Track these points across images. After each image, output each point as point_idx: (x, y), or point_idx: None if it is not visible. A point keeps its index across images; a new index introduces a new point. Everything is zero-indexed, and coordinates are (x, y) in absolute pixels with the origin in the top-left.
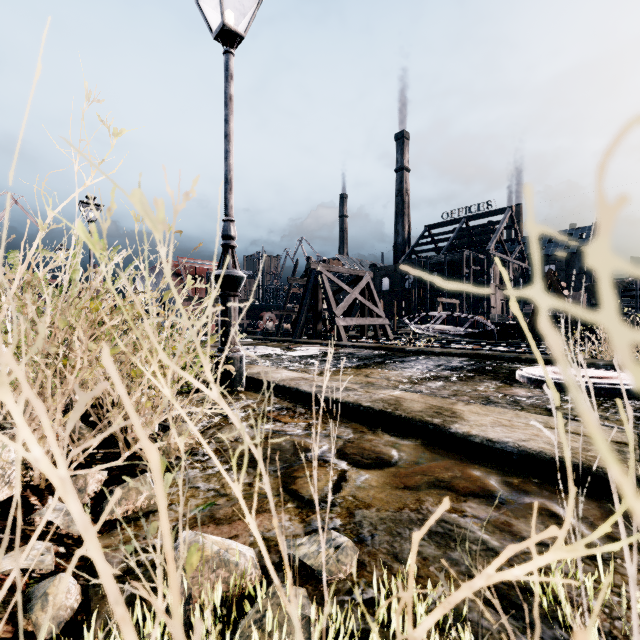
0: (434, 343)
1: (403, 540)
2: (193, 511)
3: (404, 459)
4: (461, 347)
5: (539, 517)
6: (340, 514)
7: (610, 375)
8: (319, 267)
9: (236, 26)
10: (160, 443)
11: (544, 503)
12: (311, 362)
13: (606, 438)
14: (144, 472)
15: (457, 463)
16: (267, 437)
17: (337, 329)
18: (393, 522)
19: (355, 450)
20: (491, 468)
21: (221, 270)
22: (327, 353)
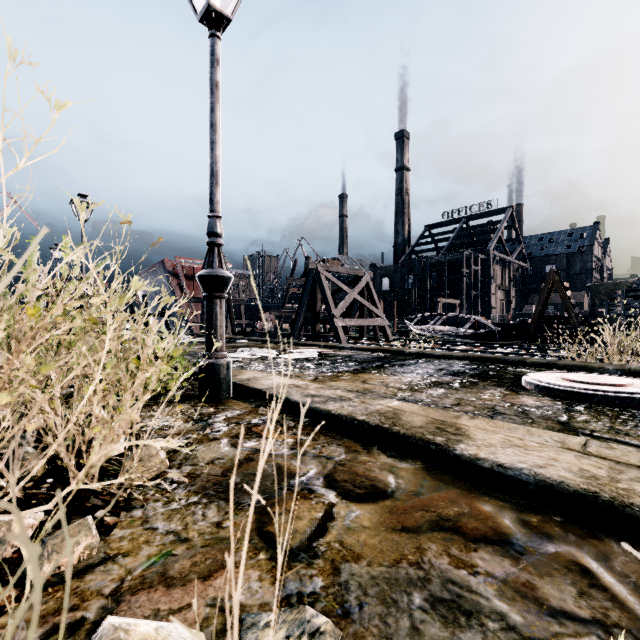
0: (434, 344)
1: (399, 613)
2: (142, 565)
3: (402, 488)
4: (462, 349)
5: (568, 575)
6: (322, 570)
7: (624, 382)
8: (317, 267)
9: (224, 9)
10: (99, 484)
11: (572, 553)
12: (307, 366)
13: (635, 463)
14: (94, 508)
15: (464, 494)
16: (248, 458)
17: (336, 330)
18: (387, 583)
19: (346, 476)
20: (504, 501)
21: (206, 270)
22: (324, 356)
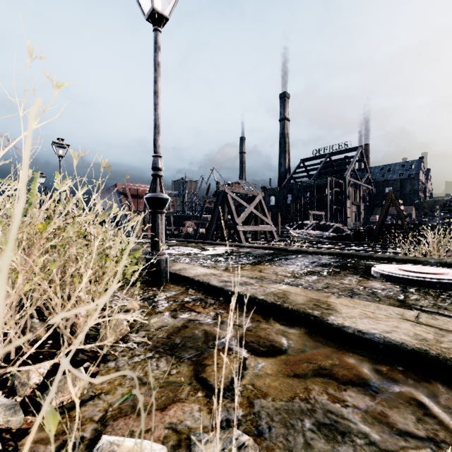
0: (307, 244)
1: (296, 433)
2: (118, 400)
3: (292, 347)
4: (327, 247)
5: (409, 407)
6: (242, 404)
7: (442, 272)
8: (225, 189)
9: (163, 11)
10: (90, 345)
11: (411, 392)
12: (219, 259)
13: None
14: (82, 361)
15: (335, 351)
16: (184, 326)
17: (238, 233)
18: (286, 413)
19: (253, 338)
20: (362, 356)
21: (151, 193)
22: (231, 252)
